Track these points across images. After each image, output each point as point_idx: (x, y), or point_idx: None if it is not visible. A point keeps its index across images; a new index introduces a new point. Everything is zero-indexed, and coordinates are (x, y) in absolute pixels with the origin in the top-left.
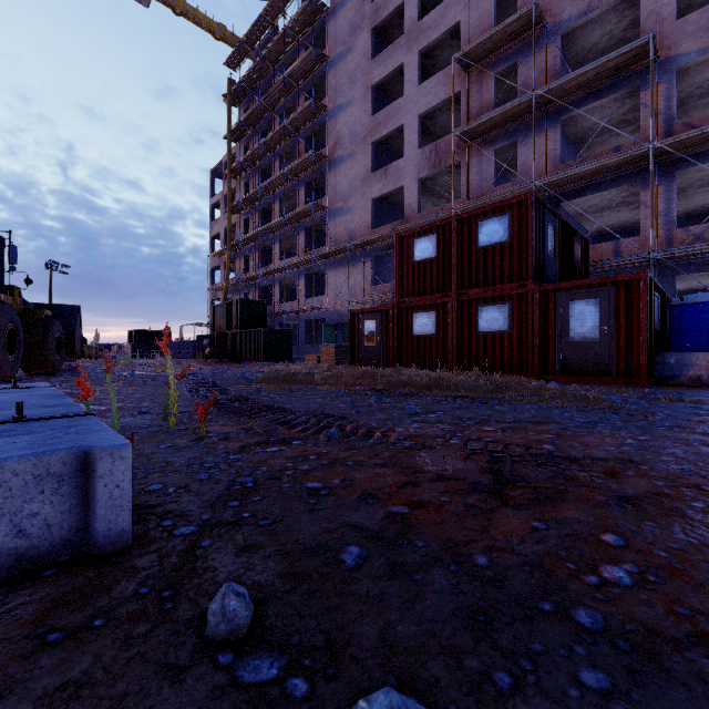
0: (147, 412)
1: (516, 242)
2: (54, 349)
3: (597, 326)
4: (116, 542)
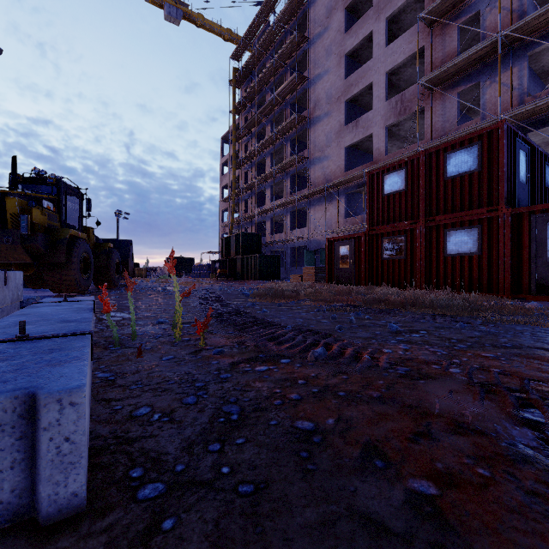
0: (164, 322)
1: (486, 169)
2: (114, 271)
3: None
4: (66, 508)
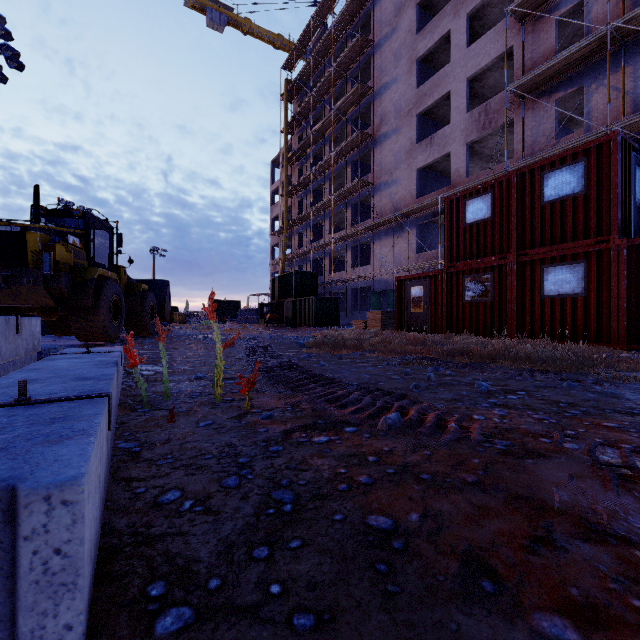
0: (203, 377)
1: (594, 191)
2: (149, 316)
3: None
4: None
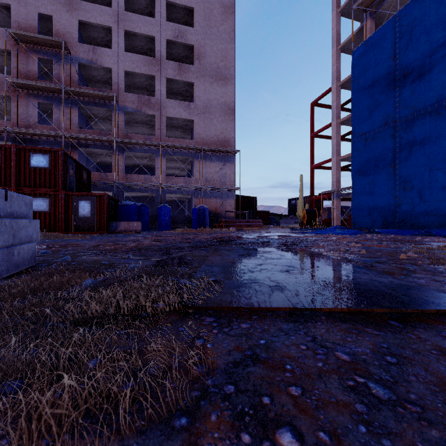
0: None
1: (54, 169)
2: None
3: (90, 211)
4: None
